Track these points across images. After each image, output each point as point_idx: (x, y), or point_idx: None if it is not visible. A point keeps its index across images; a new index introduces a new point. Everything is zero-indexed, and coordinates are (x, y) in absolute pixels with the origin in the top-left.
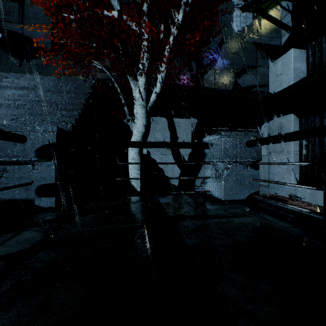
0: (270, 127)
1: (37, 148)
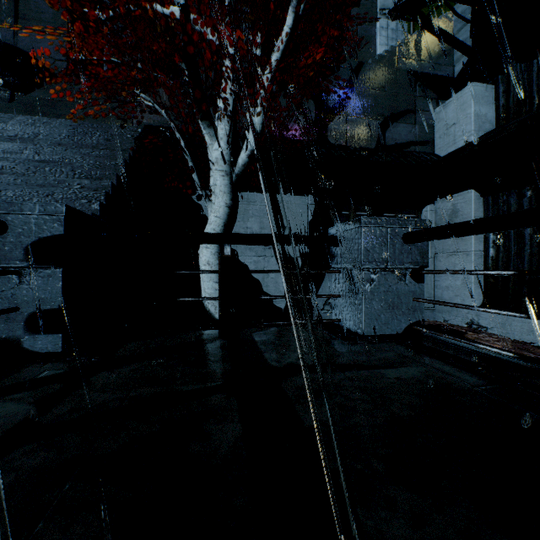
0: (436, 211)
1: (28, 244)
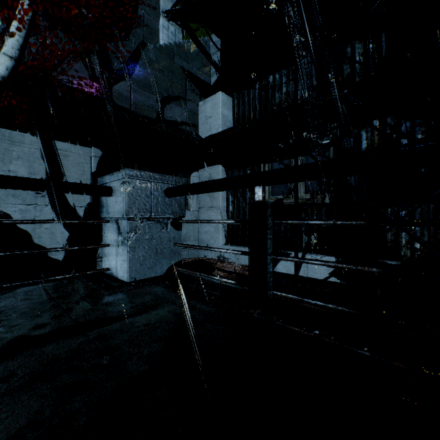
0: (200, 177)
1: None
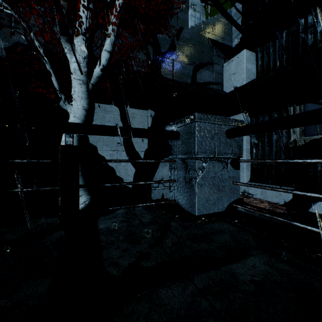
0: None
1: None
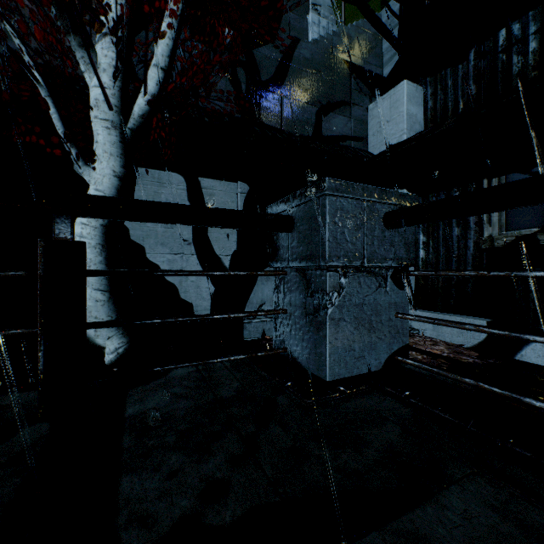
0: None
1: None
